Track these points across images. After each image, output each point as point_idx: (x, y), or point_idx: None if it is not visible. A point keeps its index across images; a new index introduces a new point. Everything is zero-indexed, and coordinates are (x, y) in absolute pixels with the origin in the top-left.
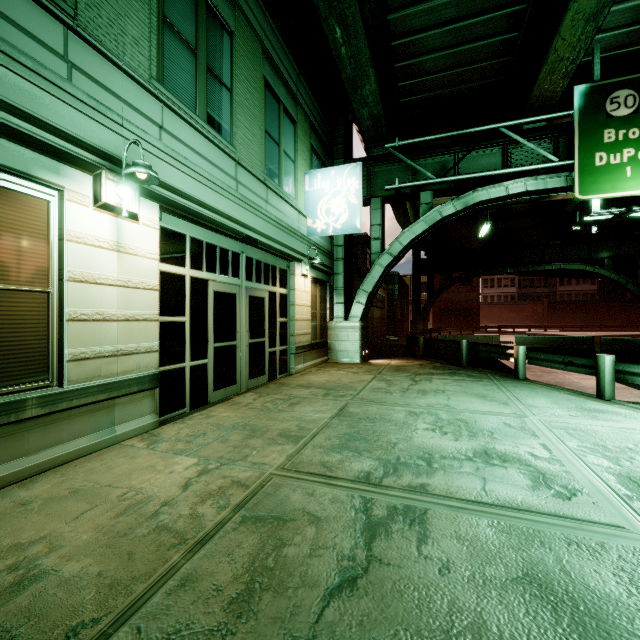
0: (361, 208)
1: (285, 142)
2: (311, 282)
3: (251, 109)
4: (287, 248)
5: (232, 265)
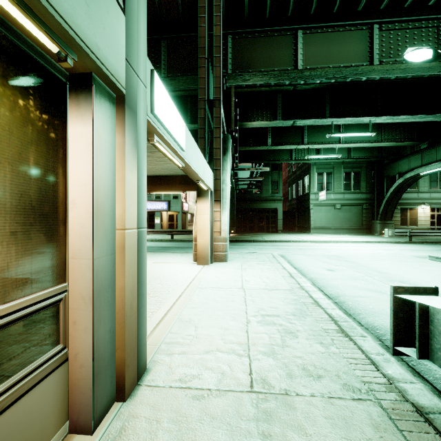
0: None
1: None
2: None
3: None
4: None
5: None
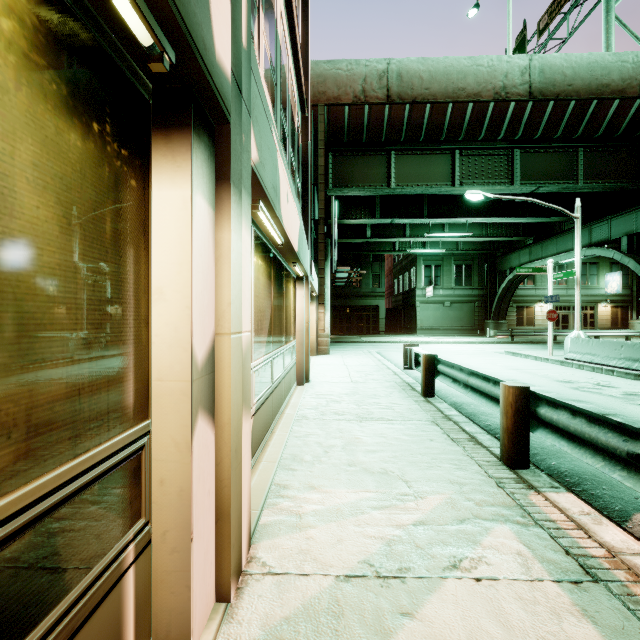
0: (621, 285)
1: (590, 272)
2: (612, 307)
3: None
4: (591, 301)
5: (567, 309)
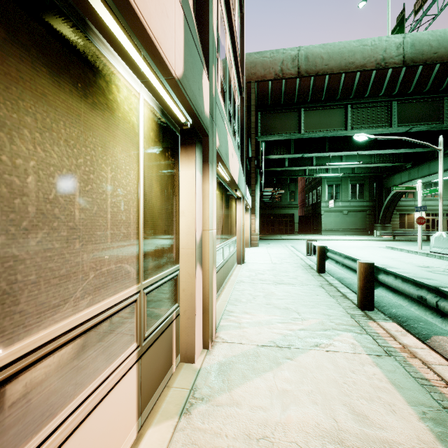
0: None
1: None
2: None
3: (446, 189)
4: None
5: None
